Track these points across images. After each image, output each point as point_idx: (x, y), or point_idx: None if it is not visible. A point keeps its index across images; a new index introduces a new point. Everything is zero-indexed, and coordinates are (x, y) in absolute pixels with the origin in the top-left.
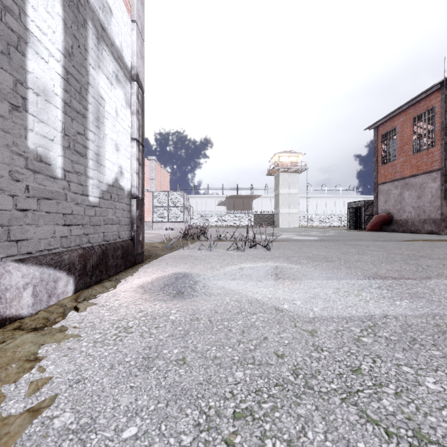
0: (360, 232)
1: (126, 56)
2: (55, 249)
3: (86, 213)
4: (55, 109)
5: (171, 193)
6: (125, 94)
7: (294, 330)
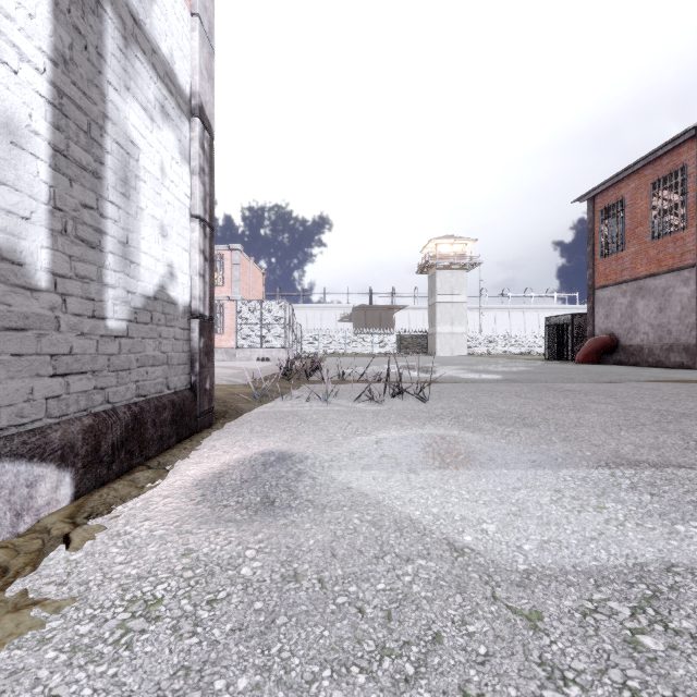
0: (566, 365)
1: (182, 74)
2: (33, 423)
3: (100, 350)
4: (33, 160)
5: (266, 303)
6: (179, 139)
7: (493, 609)
